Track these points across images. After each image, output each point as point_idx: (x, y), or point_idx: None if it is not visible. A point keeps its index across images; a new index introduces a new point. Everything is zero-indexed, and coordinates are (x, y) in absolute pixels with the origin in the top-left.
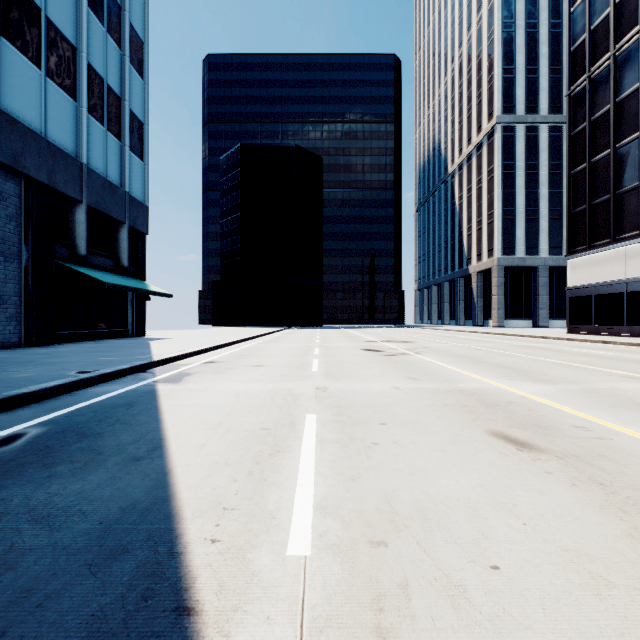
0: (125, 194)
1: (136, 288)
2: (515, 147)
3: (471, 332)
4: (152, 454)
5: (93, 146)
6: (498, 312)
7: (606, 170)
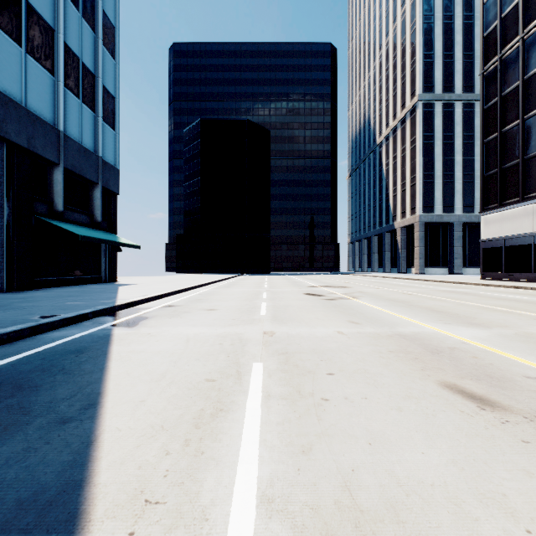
0: (98, 158)
1: (107, 240)
2: (434, 121)
3: (397, 278)
4: (83, 414)
5: (69, 116)
6: (419, 261)
7: (515, 138)
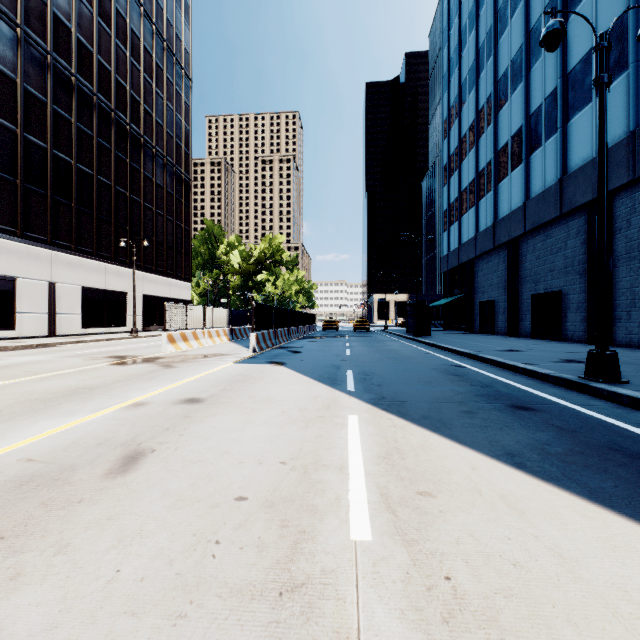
0: None
1: None
2: None
3: None
4: (508, 458)
5: None
6: None
7: None
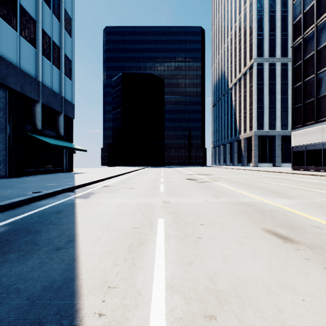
0: (62, 97)
1: (67, 146)
2: (263, 74)
3: (241, 169)
4: (67, 245)
5: (45, 72)
6: (255, 159)
7: (312, 85)
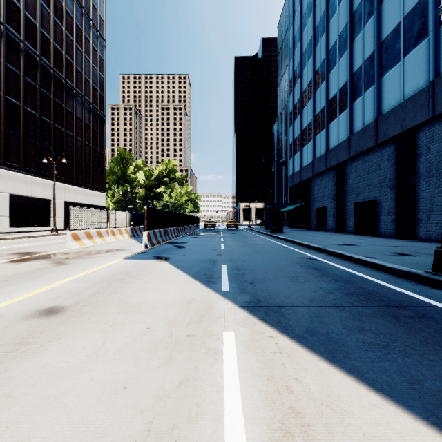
0: None
1: None
2: None
3: None
4: None
5: None
6: None
7: None
